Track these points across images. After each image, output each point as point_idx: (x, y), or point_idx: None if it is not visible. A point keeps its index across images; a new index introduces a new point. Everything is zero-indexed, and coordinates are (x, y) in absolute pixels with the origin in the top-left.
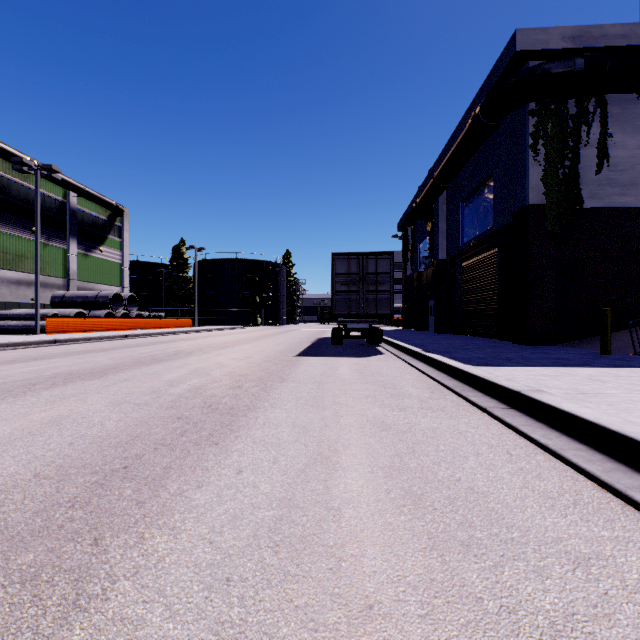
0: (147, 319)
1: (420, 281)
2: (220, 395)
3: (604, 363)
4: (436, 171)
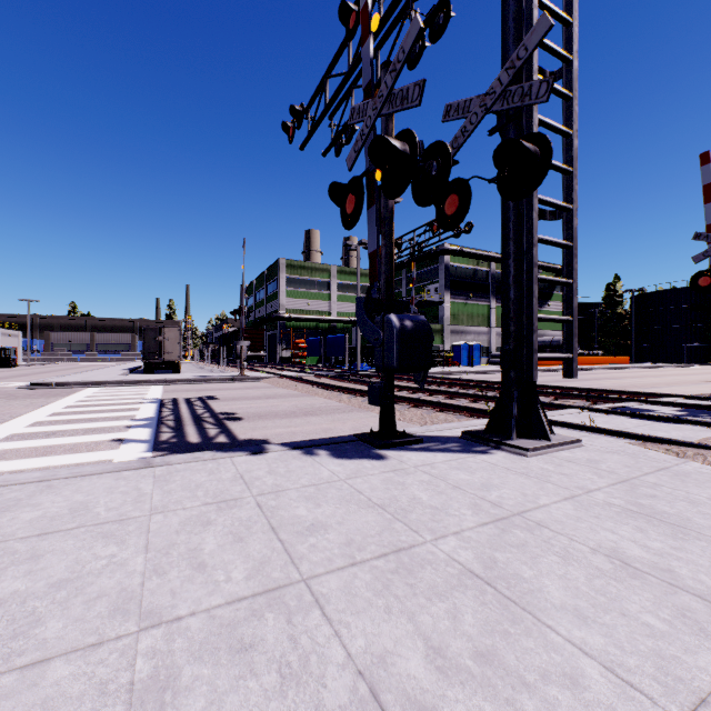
0: (589, 357)
1: None
2: (647, 385)
3: None
4: None
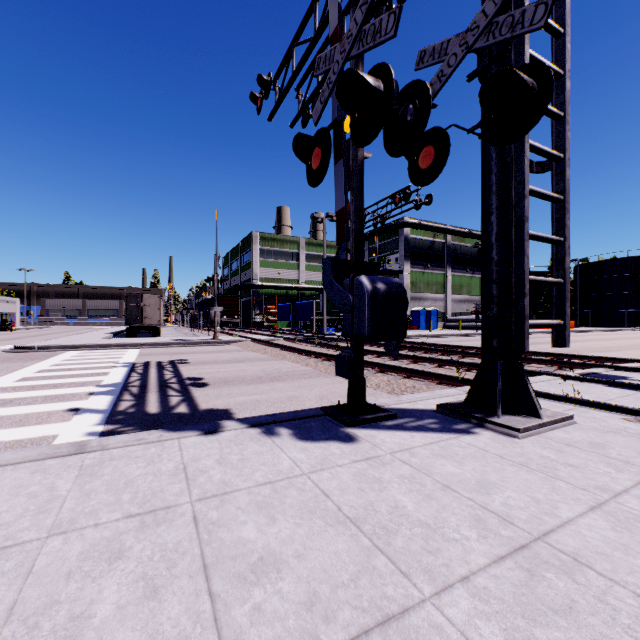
0: None
1: None
2: (600, 348)
3: None
4: None
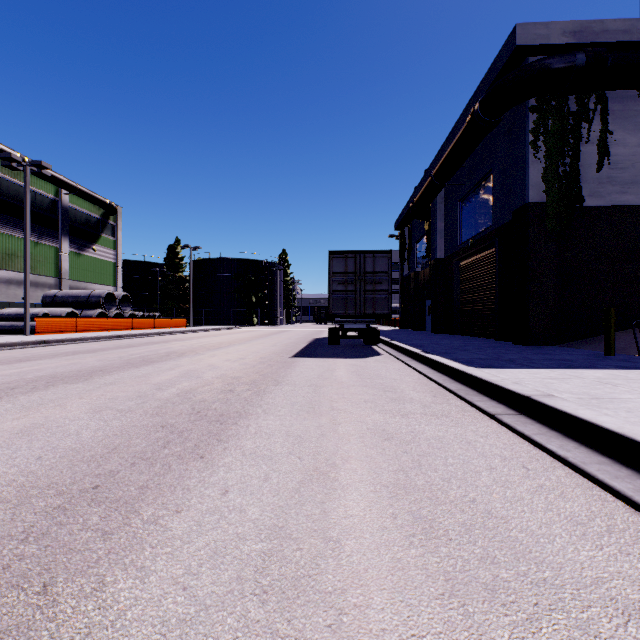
0: (141, 319)
1: (417, 281)
2: (210, 400)
3: (610, 364)
4: (434, 169)
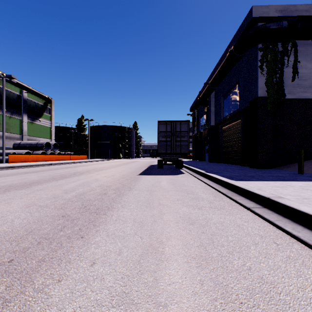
0: (63, 155)
1: (201, 136)
2: (93, 199)
3: (303, 179)
4: (210, 80)
